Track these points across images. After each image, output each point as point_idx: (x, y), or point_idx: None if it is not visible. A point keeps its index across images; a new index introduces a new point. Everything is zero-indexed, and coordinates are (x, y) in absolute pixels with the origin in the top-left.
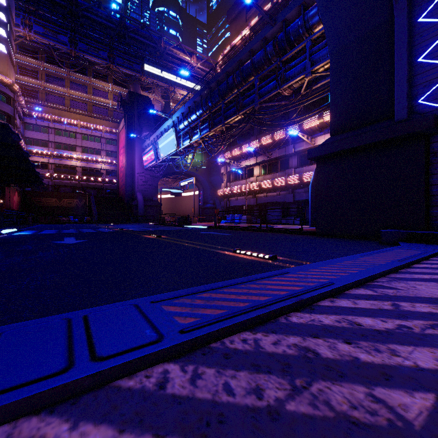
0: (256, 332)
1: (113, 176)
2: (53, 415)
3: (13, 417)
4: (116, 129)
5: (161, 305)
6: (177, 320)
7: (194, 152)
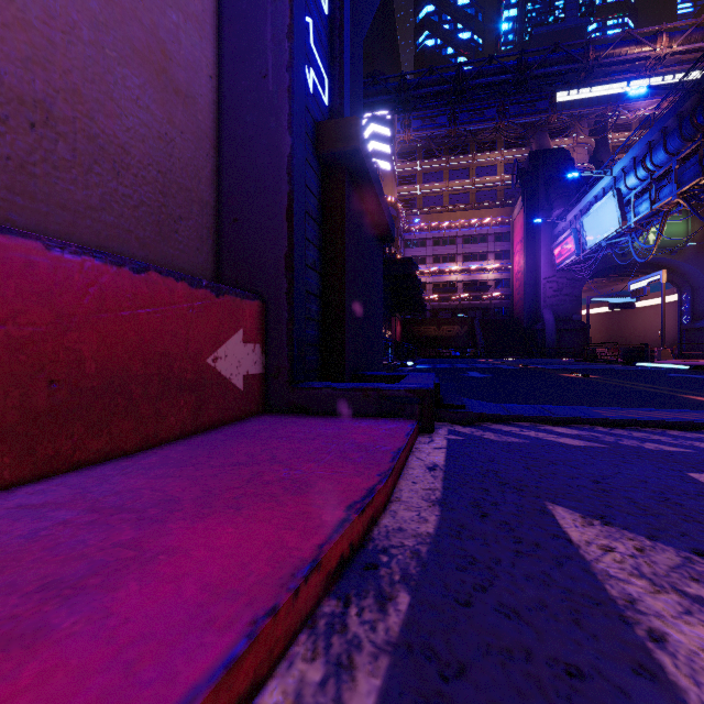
0: (668, 430)
1: (504, 289)
2: (543, 424)
3: (529, 421)
4: (508, 216)
5: (590, 410)
6: (602, 414)
7: (662, 224)
